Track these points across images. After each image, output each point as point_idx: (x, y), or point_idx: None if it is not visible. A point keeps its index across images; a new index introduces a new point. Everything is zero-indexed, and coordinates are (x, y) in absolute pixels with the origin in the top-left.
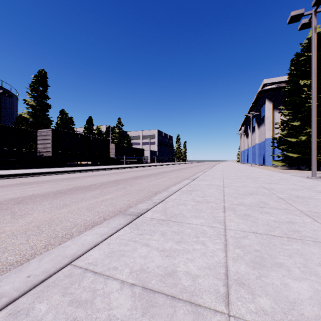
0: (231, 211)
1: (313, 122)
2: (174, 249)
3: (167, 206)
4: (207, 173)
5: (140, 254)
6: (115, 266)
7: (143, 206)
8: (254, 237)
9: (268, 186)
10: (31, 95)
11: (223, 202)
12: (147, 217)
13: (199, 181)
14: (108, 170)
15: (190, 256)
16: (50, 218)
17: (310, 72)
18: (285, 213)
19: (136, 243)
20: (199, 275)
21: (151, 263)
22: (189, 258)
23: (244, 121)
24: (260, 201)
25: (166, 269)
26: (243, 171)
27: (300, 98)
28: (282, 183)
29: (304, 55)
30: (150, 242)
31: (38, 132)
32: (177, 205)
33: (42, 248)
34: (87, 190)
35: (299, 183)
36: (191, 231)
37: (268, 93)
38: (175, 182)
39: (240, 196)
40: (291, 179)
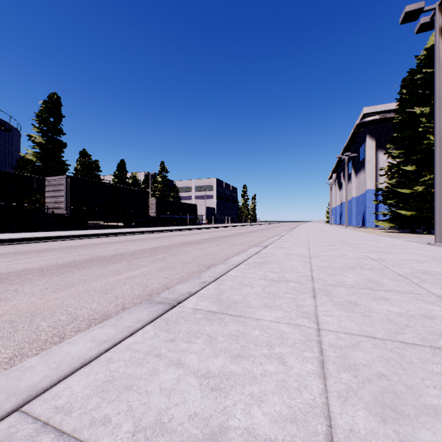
0: (325, 297)
1: (437, 164)
2: (228, 372)
3: (222, 288)
4: (285, 238)
5: (161, 385)
6: (107, 414)
7: (184, 288)
8: (371, 347)
9: (376, 257)
10: (39, 128)
11: (312, 282)
12: (188, 308)
13: (273, 249)
14: (145, 233)
15: (256, 388)
16: (38, 307)
17: (430, 96)
18: (413, 300)
19: (160, 359)
20: (274, 440)
21: (179, 406)
22: (255, 393)
23: (336, 166)
24: (368, 279)
25: (208, 423)
26: (336, 235)
27: (416, 132)
28: (396, 251)
29: (421, 72)
30: (186, 357)
31: (47, 181)
32: (239, 286)
33: (4, 363)
34: (107, 262)
35: (420, 251)
36: (260, 335)
37: (369, 127)
38: (239, 251)
39: (336, 271)
40: (407, 246)
